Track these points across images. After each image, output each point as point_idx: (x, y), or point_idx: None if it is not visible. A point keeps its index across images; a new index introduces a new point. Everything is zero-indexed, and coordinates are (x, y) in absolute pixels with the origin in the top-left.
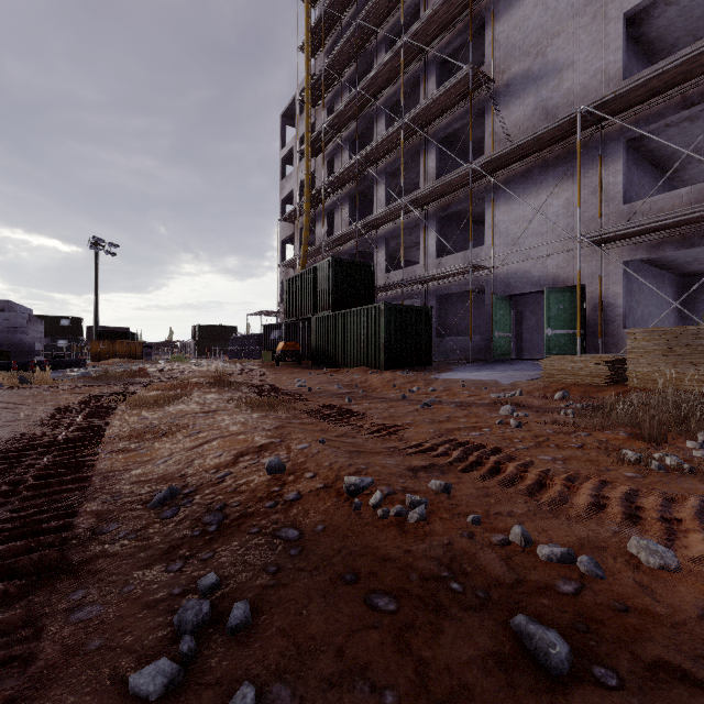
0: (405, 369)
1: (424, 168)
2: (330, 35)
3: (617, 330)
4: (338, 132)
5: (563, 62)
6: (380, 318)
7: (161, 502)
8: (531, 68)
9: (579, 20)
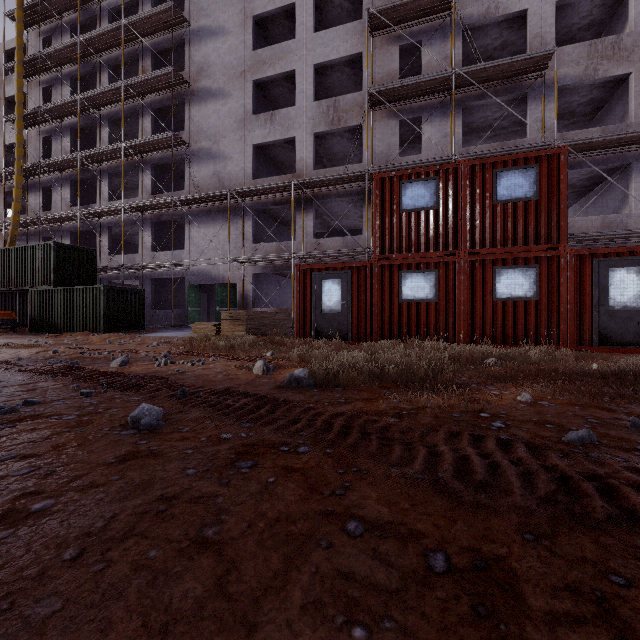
0: (122, 332)
1: (142, 183)
2: (47, 21)
3: (251, 309)
4: (57, 118)
5: (227, 154)
6: (100, 296)
7: (20, 360)
8: (212, 149)
9: (234, 135)
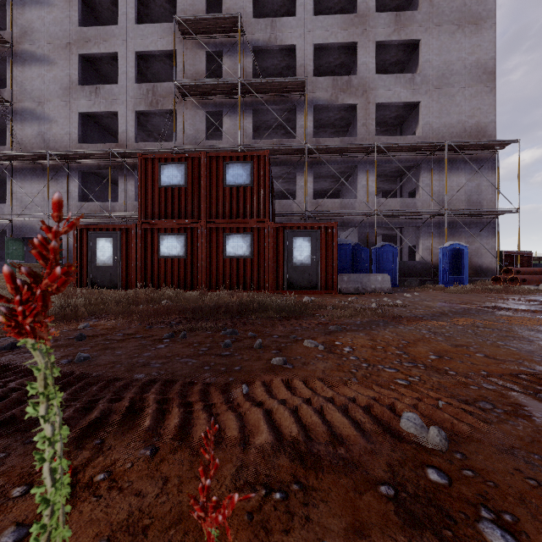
0: None
1: None
2: None
3: None
4: None
5: (53, 118)
6: None
7: None
8: (36, 110)
9: (60, 101)
